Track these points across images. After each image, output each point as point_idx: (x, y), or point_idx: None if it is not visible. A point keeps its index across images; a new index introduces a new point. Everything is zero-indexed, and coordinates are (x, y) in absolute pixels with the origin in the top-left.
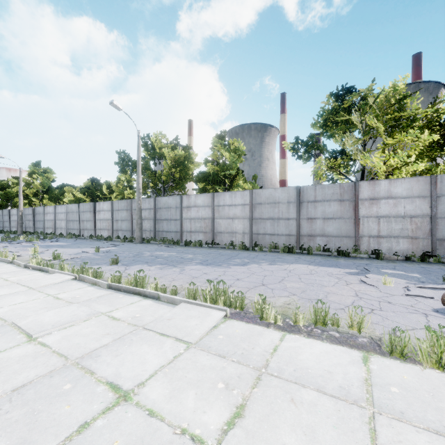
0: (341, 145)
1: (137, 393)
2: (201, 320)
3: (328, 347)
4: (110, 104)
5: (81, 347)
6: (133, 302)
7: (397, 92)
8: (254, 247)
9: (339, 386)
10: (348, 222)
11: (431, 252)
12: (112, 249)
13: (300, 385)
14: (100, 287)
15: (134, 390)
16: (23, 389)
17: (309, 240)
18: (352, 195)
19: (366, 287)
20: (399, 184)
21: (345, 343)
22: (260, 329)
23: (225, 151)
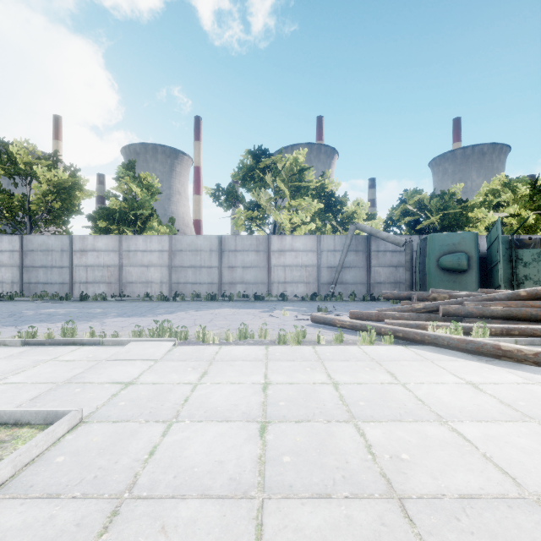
0: (258, 200)
1: (137, 381)
2: (157, 348)
3: (248, 347)
4: None
5: (58, 377)
6: (74, 350)
7: (298, 164)
8: (175, 297)
9: (253, 358)
10: (263, 270)
11: (318, 293)
12: None
13: (234, 361)
14: (8, 346)
15: (134, 381)
16: (39, 398)
17: (231, 288)
18: (266, 246)
19: (273, 318)
20: (298, 240)
21: (257, 344)
22: (204, 347)
23: (135, 186)
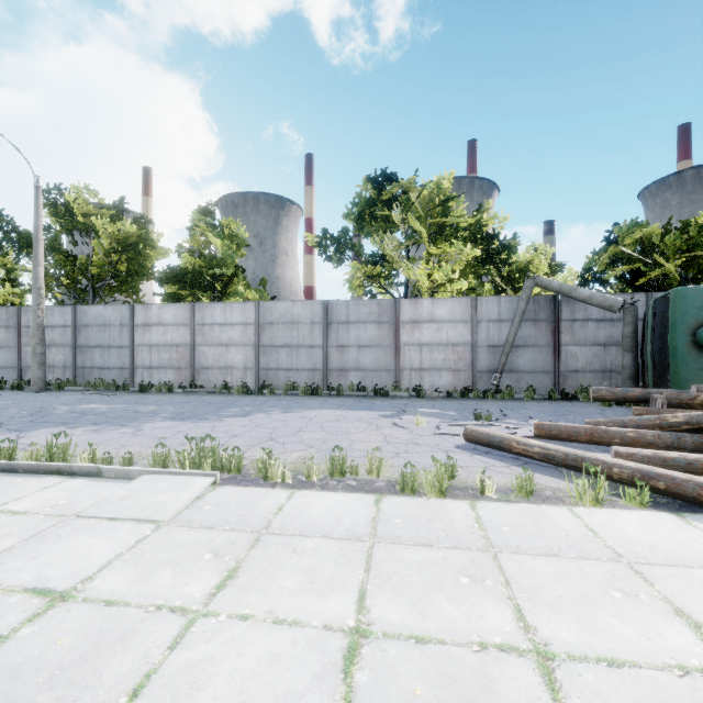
0: (381, 249)
1: (82, 589)
2: (177, 493)
3: (342, 496)
4: None
5: None
6: (49, 486)
7: (441, 192)
8: (262, 389)
9: (346, 529)
10: (388, 351)
11: (472, 387)
12: None
13: (305, 536)
14: None
15: (77, 587)
16: None
17: (340, 377)
18: (393, 315)
19: (398, 430)
20: (442, 305)
21: (362, 489)
22: (263, 491)
23: (215, 237)
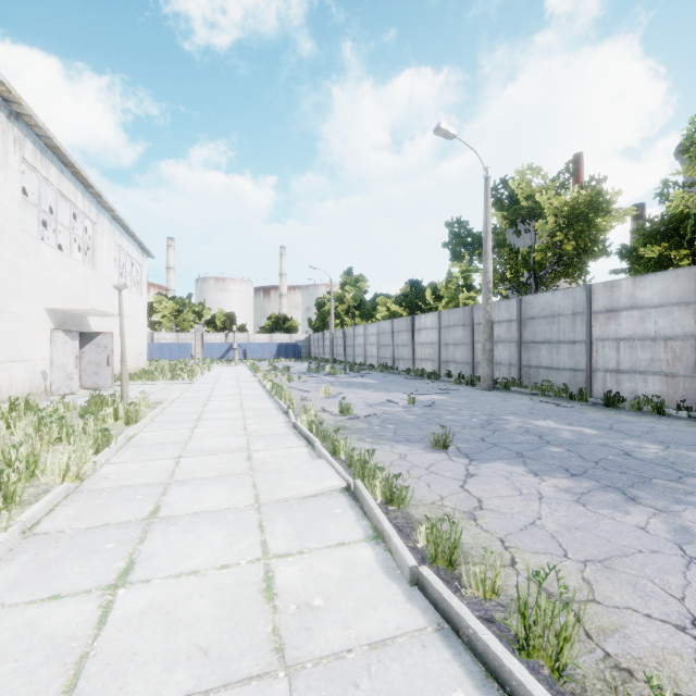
0: None
1: None
2: None
3: None
4: (435, 133)
5: None
6: None
7: None
8: None
9: None
10: None
11: None
12: (438, 399)
13: None
14: (392, 560)
15: None
16: None
17: None
18: None
19: None
20: None
21: None
22: None
23: None
